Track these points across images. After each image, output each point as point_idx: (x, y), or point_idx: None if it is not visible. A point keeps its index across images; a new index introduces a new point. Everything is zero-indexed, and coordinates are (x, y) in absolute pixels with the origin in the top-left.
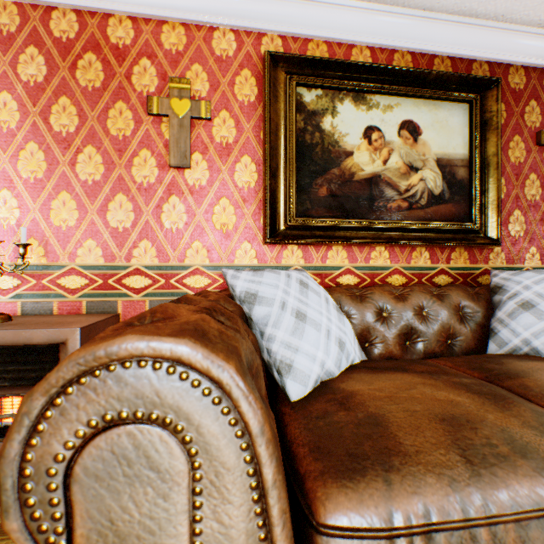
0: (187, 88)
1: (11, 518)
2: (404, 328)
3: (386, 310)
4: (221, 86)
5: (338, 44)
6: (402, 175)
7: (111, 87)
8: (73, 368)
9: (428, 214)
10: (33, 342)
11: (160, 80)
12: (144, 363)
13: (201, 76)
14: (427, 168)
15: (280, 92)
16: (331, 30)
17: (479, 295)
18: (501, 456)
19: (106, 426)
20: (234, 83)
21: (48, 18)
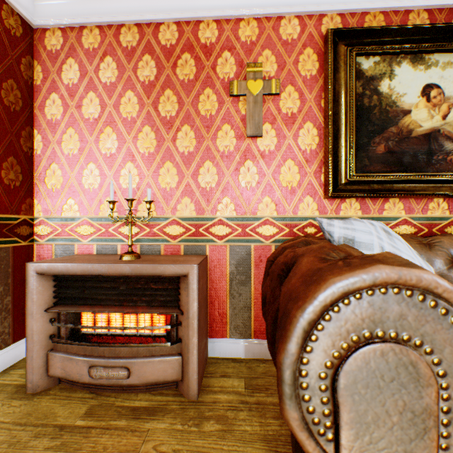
0: (260, 71)
1: (292, 409)
2: None
3: None
4: (286, 65)
5: (394, 12)
6: None
7: (201, 77)
8: (339, 291)
9: None
10: (165, 274)
11: (237, 67)
12: (397, 290)
13: (270, 60)
14: None
15: (339, 63)
16: None
17: None
18: None
19: (364, 342)
20: (297, 61)
21: (157, 32)
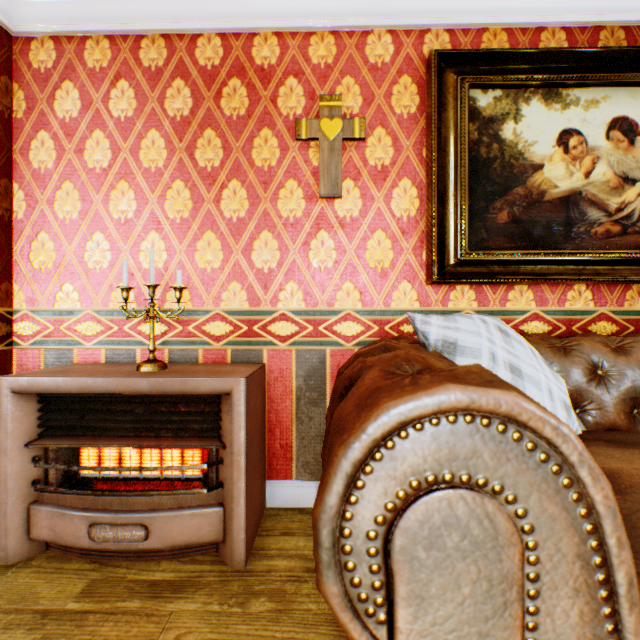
0: (338, 106)
1: (331, 581)
2: (630, 391)
3: (601, 367)
4: (375, 99)
5: (522, 30)
6: (612, 190)
7: (256, 113)
8: (393, 419)
9: None
10: (199, 391)
11: (307, 100)
12: (470, 418)
13: (352, 90)
14: None
15: (447, 98)
16: (513, 13)
17: None
18: None
19: (427, 488)
20: (390, 94)
21: (193, 47)
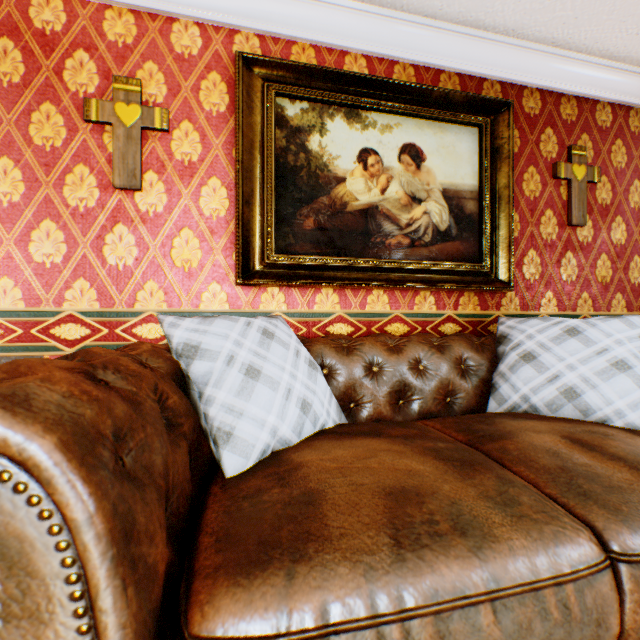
0: (137, 91)
1: None
2: (396, 385)
3: (377, 364)
4: (182, 91)
5: (329, 50)
6: (403, 207)
7: (35, 83)
8: None
9: (433, 253)
10: None
11: (102, 78)
12: None
13: (156, 78)
14: (432, 200)
15: (256, 102)
16: (318, 32)
17: (485, 345)
18: (437, 535)
19: None
20: (199, 88)
21: None
